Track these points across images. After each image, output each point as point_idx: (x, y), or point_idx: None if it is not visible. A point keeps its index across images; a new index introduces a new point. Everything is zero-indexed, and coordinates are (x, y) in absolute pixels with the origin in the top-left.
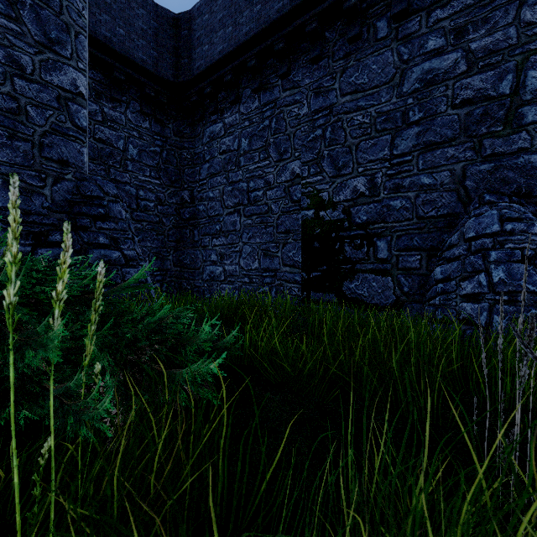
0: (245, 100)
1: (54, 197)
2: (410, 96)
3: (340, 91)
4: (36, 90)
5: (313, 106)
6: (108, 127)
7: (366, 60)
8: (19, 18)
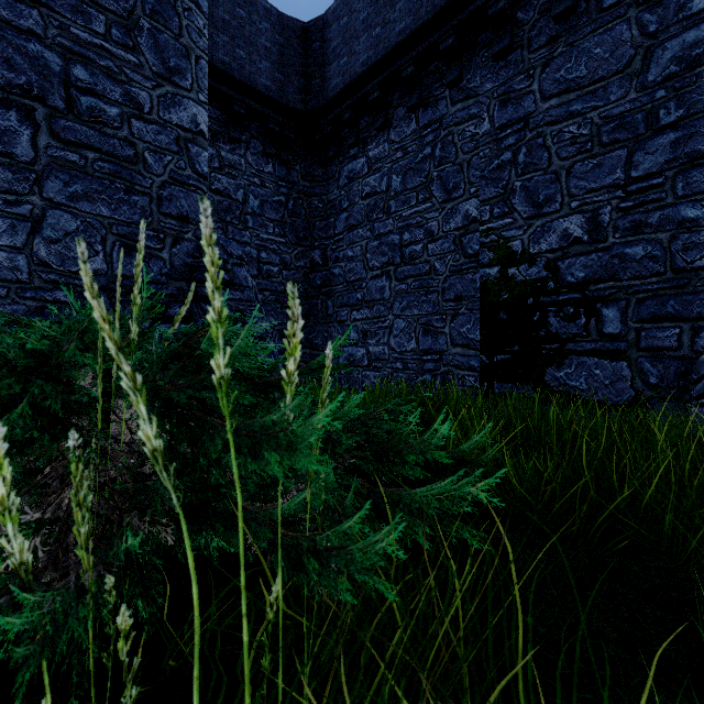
0: (397, 123)
1: (173, 262)
2: (661, 87)
3: (540, 94)
4: (154, 132)
5: (498, 119)
6: (226, 174)
7: (583, 43)
8: (137, 47)
